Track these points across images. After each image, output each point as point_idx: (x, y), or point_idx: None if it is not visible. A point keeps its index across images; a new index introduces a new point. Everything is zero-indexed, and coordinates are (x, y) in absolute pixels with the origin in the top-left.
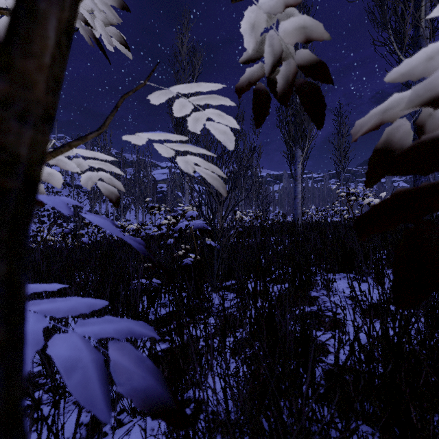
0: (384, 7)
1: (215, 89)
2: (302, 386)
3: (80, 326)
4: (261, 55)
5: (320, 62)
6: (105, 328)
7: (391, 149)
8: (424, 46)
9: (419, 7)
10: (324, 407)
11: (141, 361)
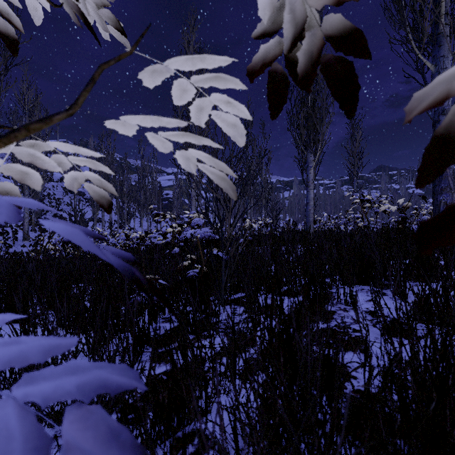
0: (402, 3)
1: (223, 64)
2: (325, 424)
3: (23, 385)
4: (279, 28)
5: (355, 29)
6: (63, 386)
7: (454, 134)
8: (444, 44)
9: (438, 3)
10: (351, 450)
11: (113, 436)
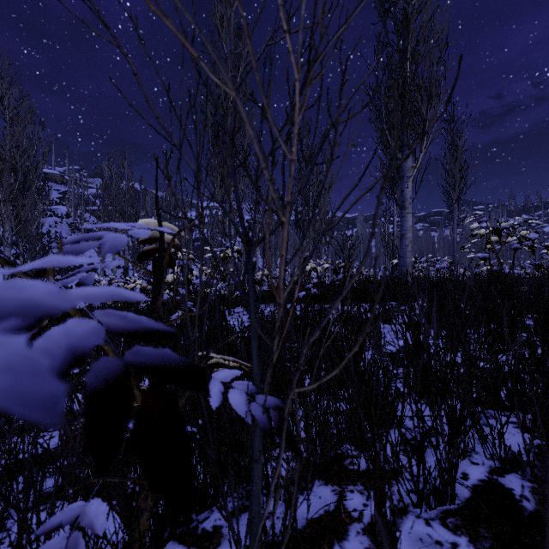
0: None
1: None
2: None
3: None
4: None
5: None
6: None
7: None
8: None
9: None
10: None
11: None
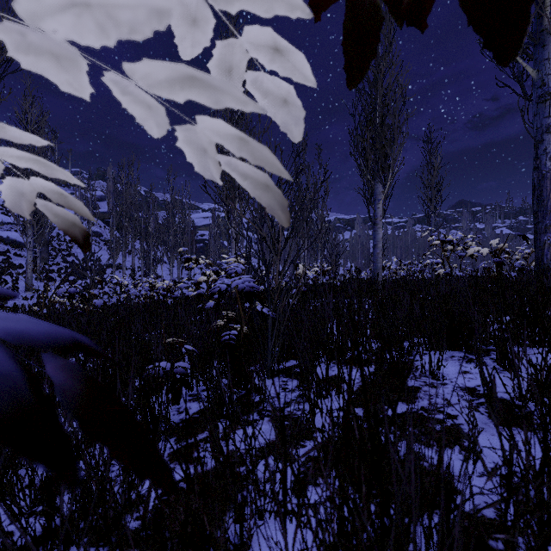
0: None
1: None
2: None
3: None
4: None
5: None
6: None
7: None
8: (550, 43)
9: None
10: None
11: None
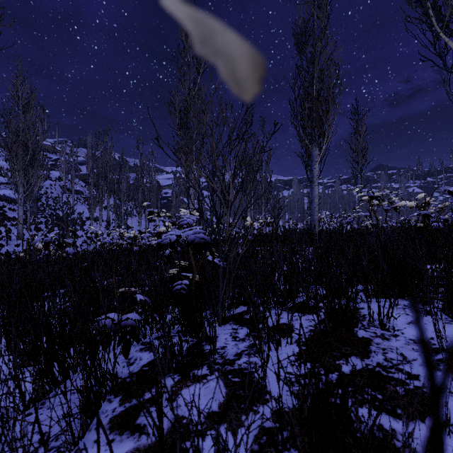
0: None
1: None
2: None
3: None
4: None
5: None
6: None
7: None
8: None
9: None
10: None
11: None
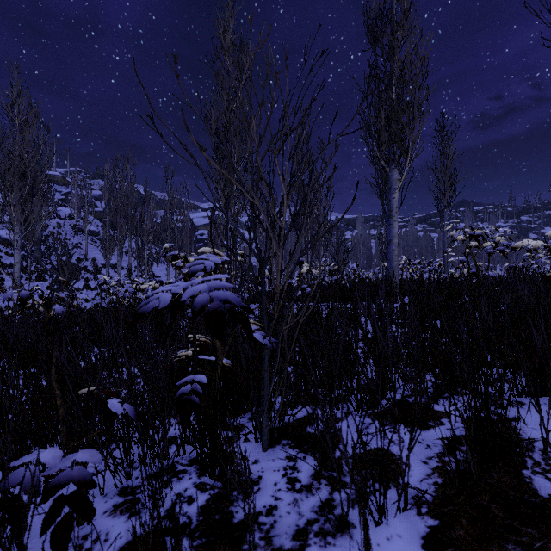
0: None
1: None
2: None
3: None
4: None
5: None
6: None
7: None
8: None
9: None
10: None
11: None
